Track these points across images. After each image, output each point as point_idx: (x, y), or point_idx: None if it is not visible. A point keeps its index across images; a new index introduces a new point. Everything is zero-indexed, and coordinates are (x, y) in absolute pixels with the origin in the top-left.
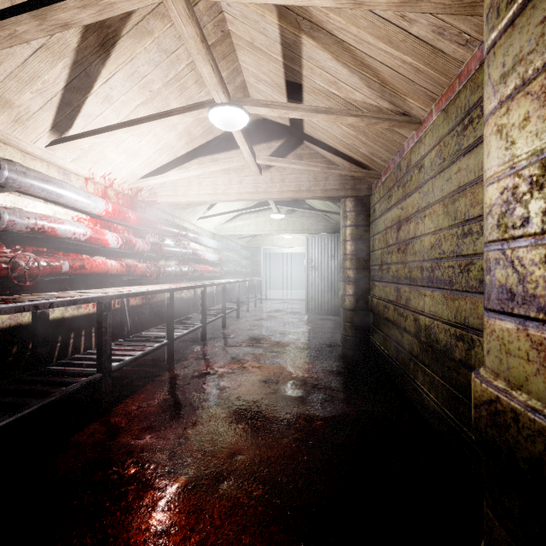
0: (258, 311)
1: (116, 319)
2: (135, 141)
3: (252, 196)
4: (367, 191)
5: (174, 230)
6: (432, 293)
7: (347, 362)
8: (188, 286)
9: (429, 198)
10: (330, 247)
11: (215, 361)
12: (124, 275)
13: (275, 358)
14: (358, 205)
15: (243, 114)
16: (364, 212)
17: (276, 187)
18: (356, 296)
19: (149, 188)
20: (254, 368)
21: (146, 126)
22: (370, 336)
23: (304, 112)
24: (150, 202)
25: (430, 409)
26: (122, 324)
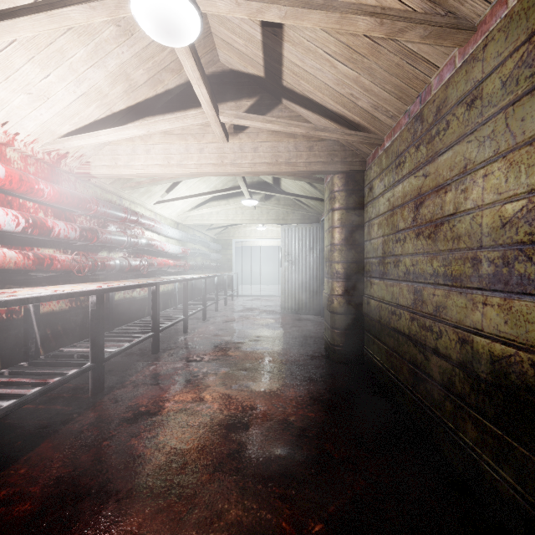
0: (229, 310)
1: (22, 332)
2: (37, 73)
3: (217, 169)
4: (360, 165)
5: (119, 214)
6: (505, 301)
7: (339, 383)
8: (129, 285)
9: (497, 143)
10: (308, 239)
11: (162, 388)
12: (32, 271)
13: (246, 380)
14: (349, 183)
15: (190, 9)
16: (357, 191)
17: (247, 158)
18: (346, 296)
19: (78, 155)
20: (215, 400)
21: (28, 25)
22: (364, 346)
23: (290, 5)
24: (81, 175)
25: (501, 497)
26: (26, 340)
